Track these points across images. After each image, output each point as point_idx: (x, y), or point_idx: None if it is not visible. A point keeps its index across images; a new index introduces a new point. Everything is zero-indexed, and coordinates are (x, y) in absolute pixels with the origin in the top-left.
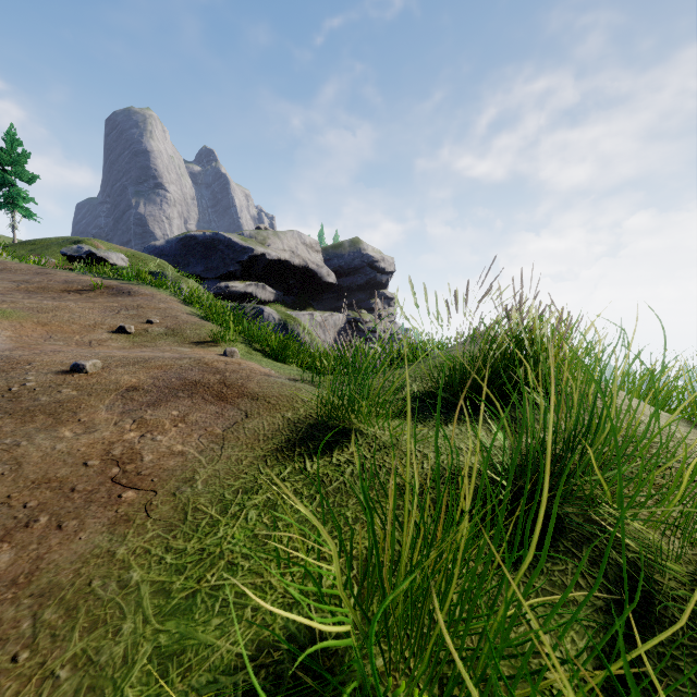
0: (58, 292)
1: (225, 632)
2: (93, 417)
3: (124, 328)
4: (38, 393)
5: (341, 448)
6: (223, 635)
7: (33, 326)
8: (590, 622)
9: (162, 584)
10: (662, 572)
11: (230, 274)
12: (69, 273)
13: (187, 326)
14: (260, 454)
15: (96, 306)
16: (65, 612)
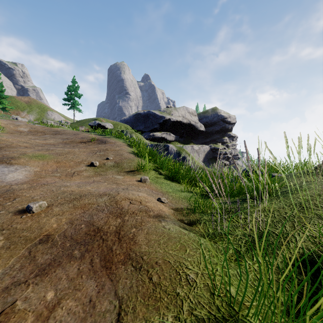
0: (77, 143)
1: None
2: None
3: (93, 163)
4: None
5: None
6: None
7: (52, 163)
8: None
9: None
10: None
11: (154, 129)
12: (85, 134)
13: (125, 160)
14: None
15: (86, 150)
16: None
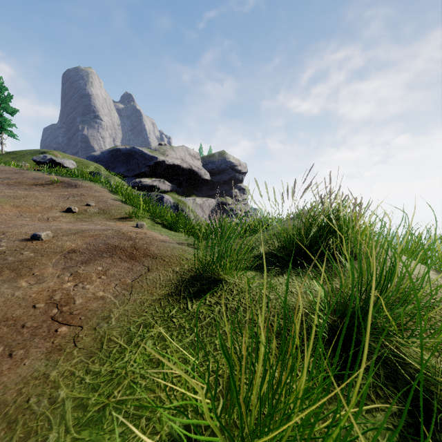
0: (28, 185)
1: (126, 438)
2: (43, 272)
3: (71, 209)
4: (7, 255)
5: (212, 292)
6: (124, 441)
7: (10, 207)
8: (388, 424)
9: (81, 400)
10: (436, 385)
11: (142, 174)
12: (36, 173)
13: (113, 207)
14: (157, 298)
15: (53, 194)
16: (7, 425)
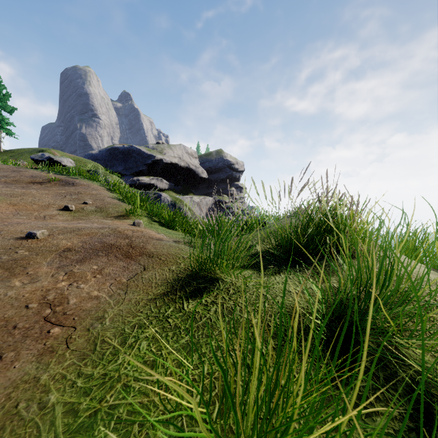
0: (26, 183)
1: None
2: (37, 271)
3: (68, 207)
4: (1, 253)
5: (208, 292)
6: None
7: (6, 206)
8: (389, 429)
9: (72, 404)
10: (437, 387)
11: (140, 172)
12: (34, 171)
13: (110, 205)
14: (152, 297)
15: (50, 192)
16: None
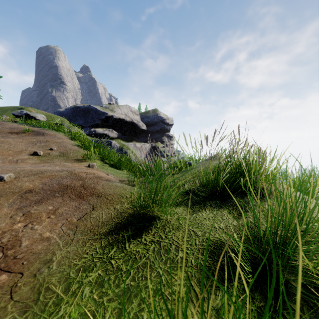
0: (6, 133)
1: None
2: None
3: (37, 152)
4: None
5: (147, 230)
6: None
7: None
8: None
9: None
10: None
11: (96, 125)
12: (13, 124)
13: (71, 151)
14: (98, 237)
15: (24, 141)
16: None
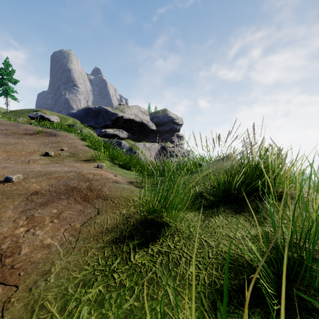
0: (21, 134)
1: None
2: (2, 215)
3: (48, 153)
4: None
5: (154, 239)
6: None
7: (1, 152)
8: None
9: None
10: None
11: (106, 126)
12: (28, 125)
13: (81, 151)
14: (101, 245)
15: (36, 142)
16: None
